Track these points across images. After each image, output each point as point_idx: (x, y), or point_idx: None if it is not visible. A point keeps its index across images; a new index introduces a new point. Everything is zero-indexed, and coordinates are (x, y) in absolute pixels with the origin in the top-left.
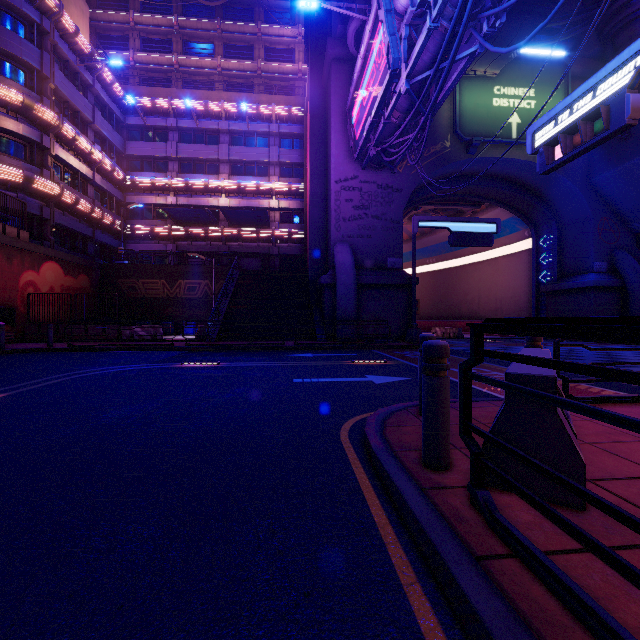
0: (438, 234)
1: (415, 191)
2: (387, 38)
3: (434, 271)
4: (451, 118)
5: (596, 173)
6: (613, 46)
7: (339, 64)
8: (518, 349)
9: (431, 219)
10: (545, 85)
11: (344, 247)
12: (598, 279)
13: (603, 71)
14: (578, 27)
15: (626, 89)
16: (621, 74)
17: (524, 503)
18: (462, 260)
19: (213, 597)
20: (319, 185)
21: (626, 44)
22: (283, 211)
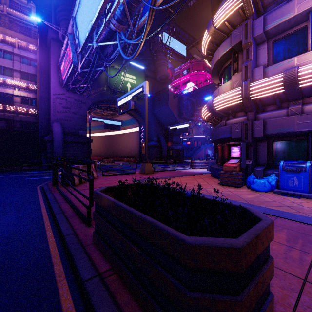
0: None
1: (93, 103)
2: (71, 53)
3: (107, 135)
4: (106, 79)
5: (154, 109)
6: (157, 70)
7: (55, 41)
8: None
9: (97, 117)
10: (139, 76)
11: (58, 124)
12: (154, 143)
13: (128, 93)
14: (148, 61)
15: (131, 100)
16: (130, 96)
17: (66, 186)
18: (118, 132)
19: (2, 200)
20: (45, 92)
21: (159, 72)
22: (23, 97)
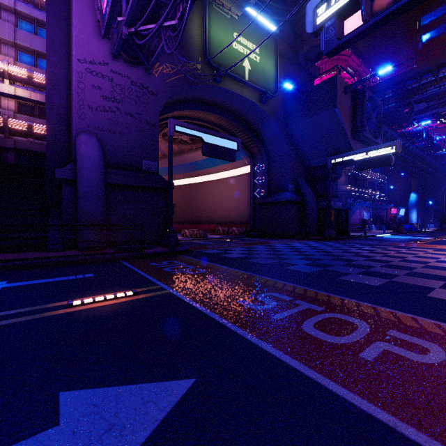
0: (185, 155)
1: (169, 105)
2: None
3: (182, 185)
4: (202, 44)
5: (291, 123)
6: (301, 39)
7: None
8: (260, 249)
9: (186, 126)
10: (265, 48)
11: (90, 139)
12: (292, 196)
13: None
14: (284, 16)
15: None
16: None
17: None
18: (202, 178)
19: None
20: (60, 66)
21: (309, 39)
22: (21, 101)
